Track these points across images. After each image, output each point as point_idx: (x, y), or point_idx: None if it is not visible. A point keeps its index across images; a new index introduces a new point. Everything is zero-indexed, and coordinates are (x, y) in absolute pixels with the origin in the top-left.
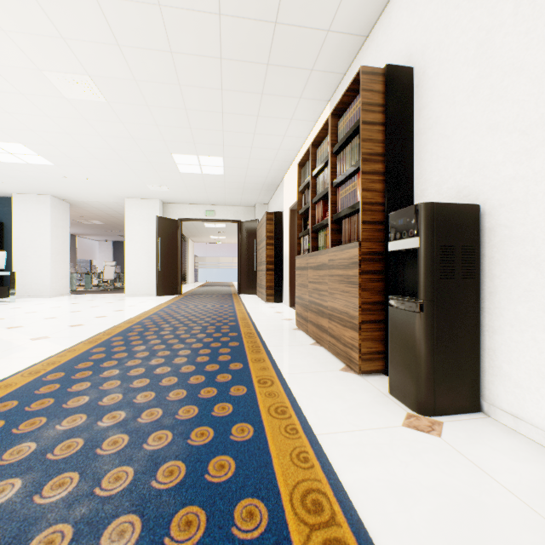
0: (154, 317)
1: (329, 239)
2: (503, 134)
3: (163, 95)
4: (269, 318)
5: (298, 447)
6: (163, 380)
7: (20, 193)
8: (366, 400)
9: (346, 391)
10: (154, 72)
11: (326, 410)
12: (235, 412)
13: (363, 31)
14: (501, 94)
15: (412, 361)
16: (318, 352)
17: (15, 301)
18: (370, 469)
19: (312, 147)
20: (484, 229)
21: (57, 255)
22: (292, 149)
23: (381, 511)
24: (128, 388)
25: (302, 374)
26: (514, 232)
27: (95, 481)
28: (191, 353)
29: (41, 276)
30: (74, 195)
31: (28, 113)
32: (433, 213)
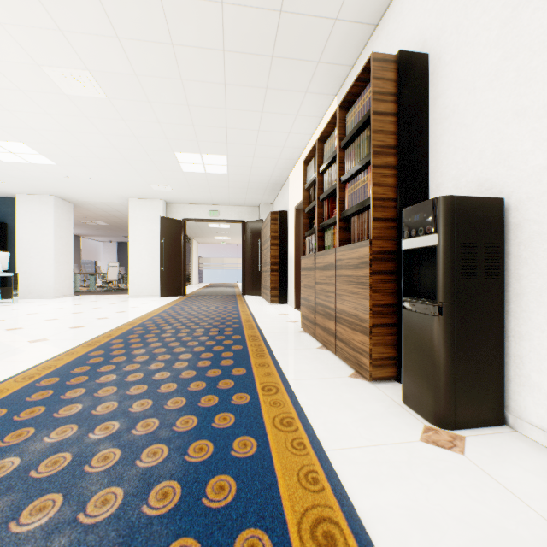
0: (156, 318)
1: (336, 238)
2: (532, 119)
3: (165, 91)
4: (274, 320)
5: (306, 465)
6: (161, 386)
7: (24, 194)
8: (379, 411)
9: (356, 400)
10: (155, 66)
11: (336, 422)
12: (237, 423)
13: (372, 20)
14: (529, 76)
15: (430, 369)
16: (325, 356)
17: (18, 302)
18: (387, 493)
19: (319, 143)
20: (510, 225)
21: (60, 256)
22: (297, 146)
23: (403, 546)
24: (124, 395)
25: (309, 380)
26: (545, 228)
27: (80, 505)
28: (192, 357)
29: (44, 277)
30: (77, 195)
31: (28, 111)
32: (454, 207)
